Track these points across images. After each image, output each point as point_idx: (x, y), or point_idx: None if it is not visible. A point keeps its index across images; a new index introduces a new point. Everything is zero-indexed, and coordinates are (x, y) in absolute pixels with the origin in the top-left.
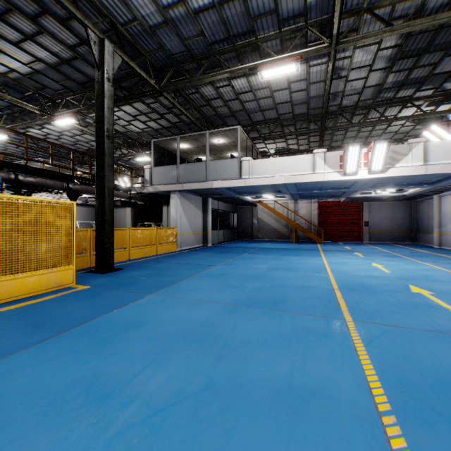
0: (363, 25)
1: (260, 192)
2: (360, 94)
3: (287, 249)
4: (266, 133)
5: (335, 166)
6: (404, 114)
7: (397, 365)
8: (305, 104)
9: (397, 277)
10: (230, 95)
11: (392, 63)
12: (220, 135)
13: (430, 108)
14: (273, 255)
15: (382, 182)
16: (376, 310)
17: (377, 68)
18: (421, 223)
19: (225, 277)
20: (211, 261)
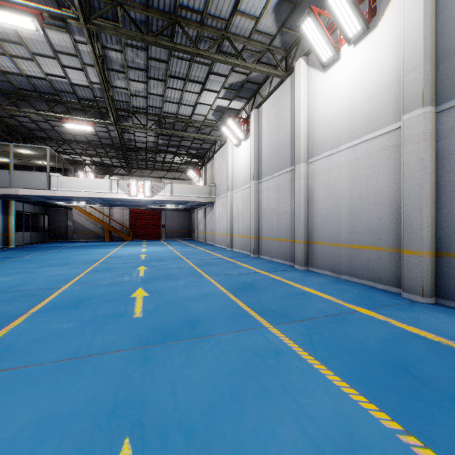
0: (134, 116)
1: (71, 199)
2: (146, 144)
3: (95, 246)
4: (79, 148)
5: (125, 190)
6: (178, 159)
7: (100, 268)
8: (110, 139)
9: (144, 252)
10: (39, 118)
11: (158, 135)
12: (27, 148)
13: (190, 159)
14: (80, 249)
15: (159, 201)
16: (113, 261)
17: (151, 135)
18: (193, 226)
19: (33, 260)
20: (18, 255)
